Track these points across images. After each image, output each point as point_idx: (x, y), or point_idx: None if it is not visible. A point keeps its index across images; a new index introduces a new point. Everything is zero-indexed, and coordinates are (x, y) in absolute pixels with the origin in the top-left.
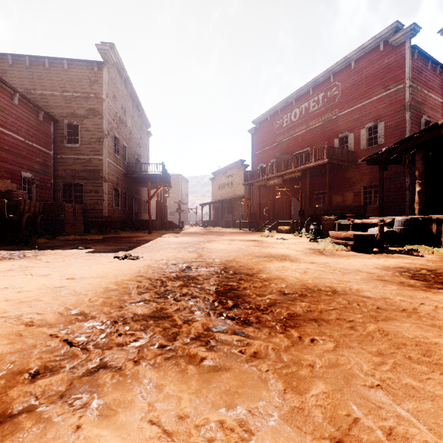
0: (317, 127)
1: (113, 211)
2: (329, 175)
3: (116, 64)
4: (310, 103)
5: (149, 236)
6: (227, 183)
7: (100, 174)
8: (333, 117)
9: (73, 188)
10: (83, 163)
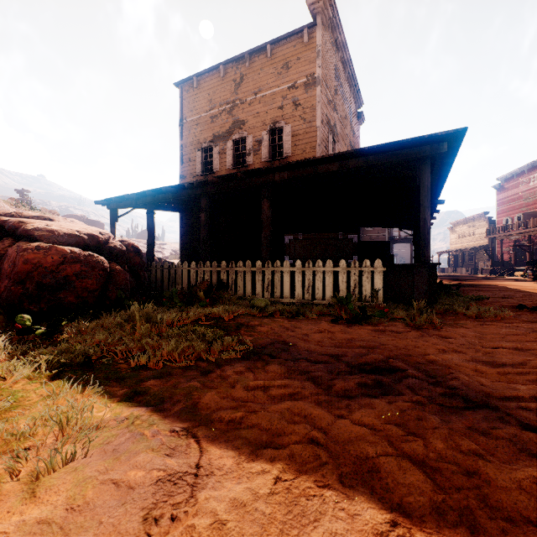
0: None
1: None
2: None
3: None
4: None
5: None
6: (468, 232)
7: None
8: None
9: None
10: (374, 237)
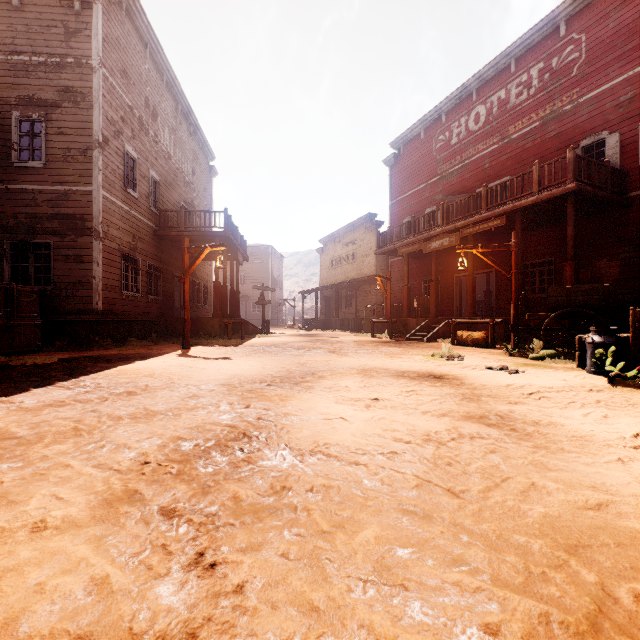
0: (527, 133)
1: (122, 300)
2: (557, 227)
3: (129, 9)
4: (510, 89)
5: (177, 354)
6: (345, 255)
7: (86, 222)
8: (567, 107)
9: (30, 253)
10: (51, 200)
